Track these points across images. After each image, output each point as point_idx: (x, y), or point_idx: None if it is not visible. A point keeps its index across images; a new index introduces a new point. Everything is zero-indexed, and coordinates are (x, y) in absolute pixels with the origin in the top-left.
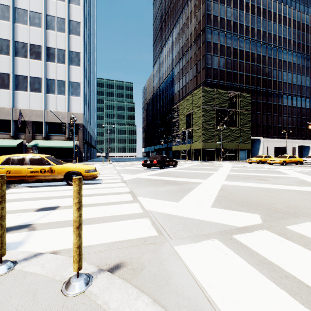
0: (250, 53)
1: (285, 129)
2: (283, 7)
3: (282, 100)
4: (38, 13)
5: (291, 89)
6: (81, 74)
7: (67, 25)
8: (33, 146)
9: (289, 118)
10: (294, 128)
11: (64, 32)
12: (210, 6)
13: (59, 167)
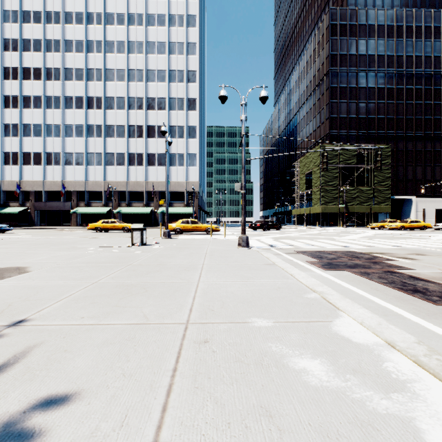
0: (395, 89)
1: None
2: None
3: None
4: (163, 98)
5: None
6: (197, 146)
7: (185, 104)
8: (161, 213)
9: None
10: None
11: (183, 110)
12: (335, 45)
13: (203, 225)
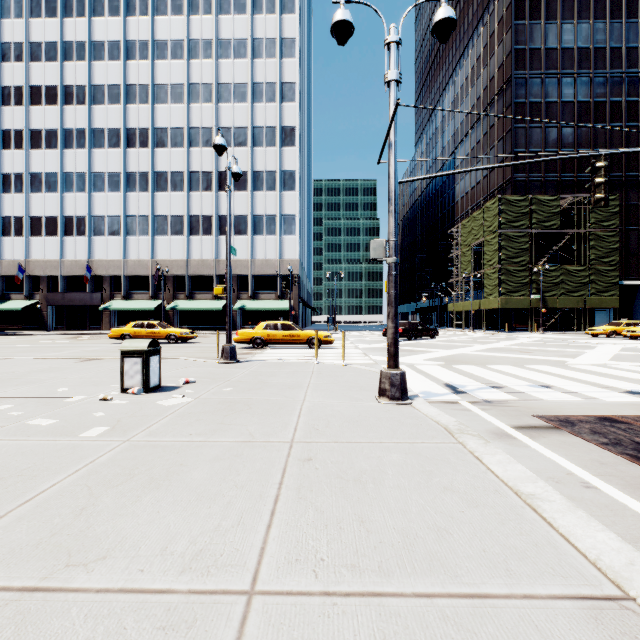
0: (625, 103)
1: None
2: None
3: None
4: (244, 128)
5: None
6: (297, 202)
7: (278, 136)
8: (240, 309)
9: None
10: None
11: (275, 145)
12: (522, 34)
13: (303, 332)
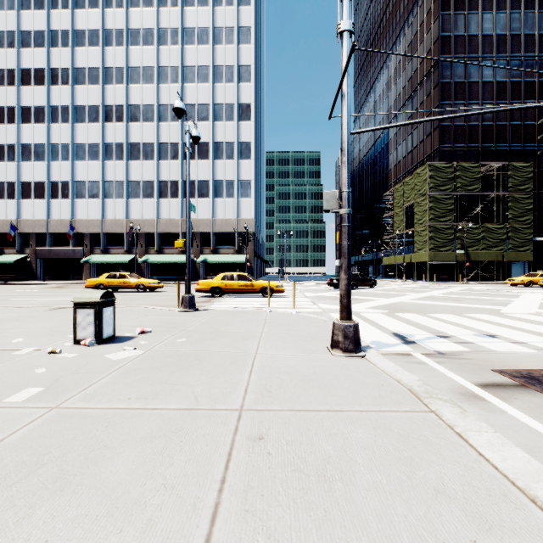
0: (537, 82)
1: None
2: None
3: None
4: (206, 105)
5: None
6: (252, 169)
7: (236, 112)
8: (203, 262)
9: None
10: None
11: (233, 120)
12: (447, 23)
13: (257, 283)
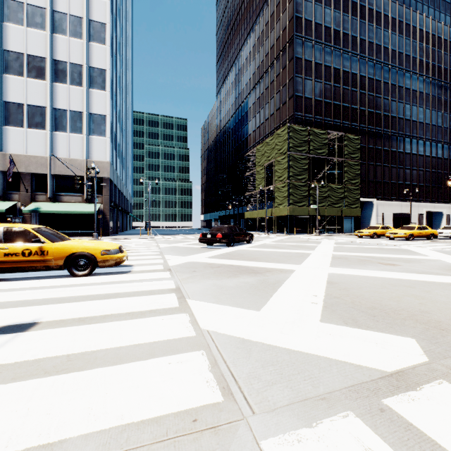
0: (359, 76)
1: (409, 188)
2: (405, 10)
3: (404, 146)
4: (40, 8)
5: (416, 130)
6: (108, 102)
7: (85, 28)
8: (32, 211)
9: (414, 172)
10: (421, 185)
11: (81, 38)
12: (300, 6)
13: (56, 246)
